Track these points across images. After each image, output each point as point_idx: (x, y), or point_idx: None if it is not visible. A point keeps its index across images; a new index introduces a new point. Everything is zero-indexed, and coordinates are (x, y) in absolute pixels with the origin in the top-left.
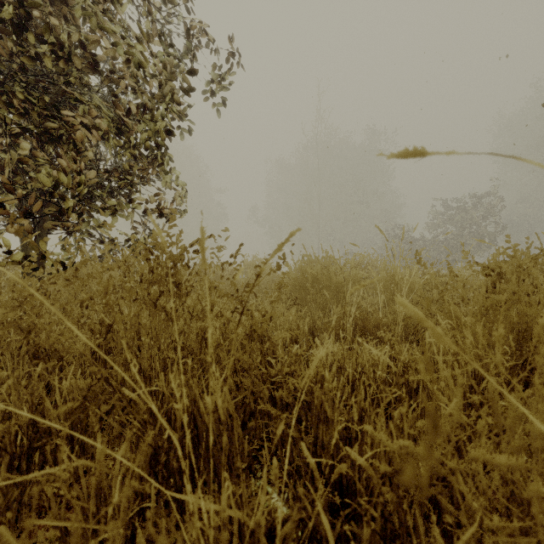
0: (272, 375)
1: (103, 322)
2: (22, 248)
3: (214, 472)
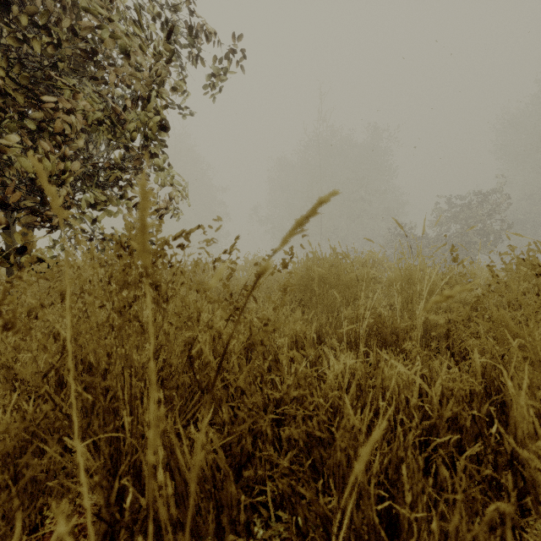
0: (275, 397)
1: (58, 335)
2: (6, 245)
3: None
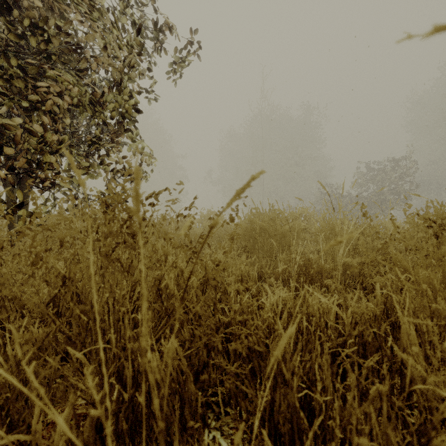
0: (225, 322)
1: (58, 273)
2: (7, 202)
3: (166, 430)
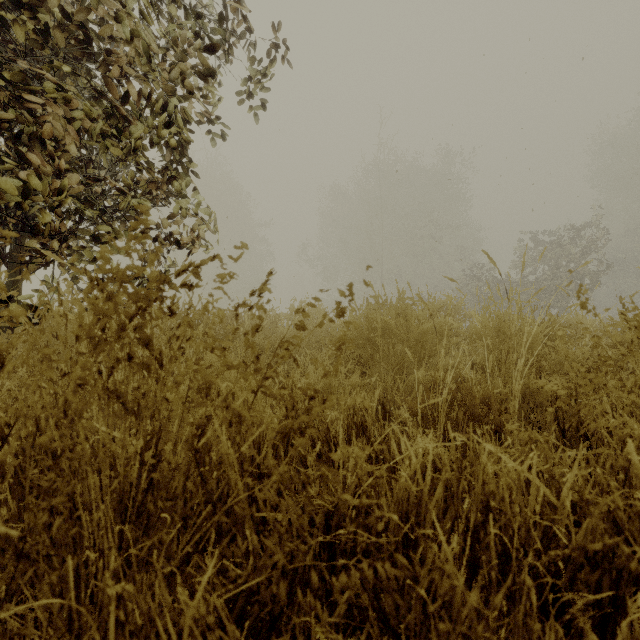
0: (326, 503)
1: None
2: None
3: None
